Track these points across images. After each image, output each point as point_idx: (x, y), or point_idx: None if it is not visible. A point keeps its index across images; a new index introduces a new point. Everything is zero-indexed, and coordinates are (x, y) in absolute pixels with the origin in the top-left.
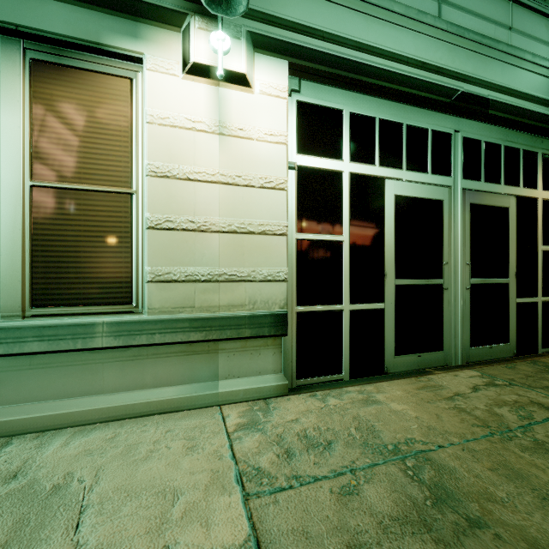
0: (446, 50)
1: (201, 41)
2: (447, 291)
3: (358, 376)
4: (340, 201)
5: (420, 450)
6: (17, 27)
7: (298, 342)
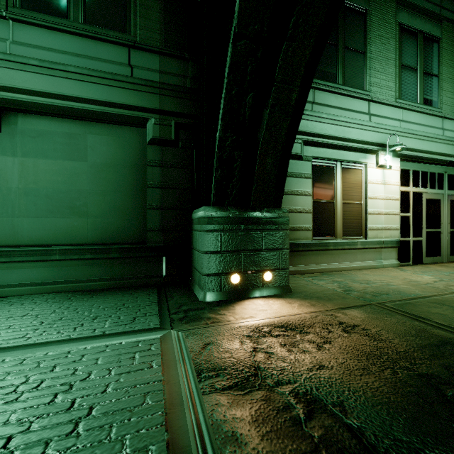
0: (445, 146)
1: (382, 158)
2: (442, 234)
3: (414, 263)
4: (409, 201)
5: None
6: (343, 161)
7: (398, 250)
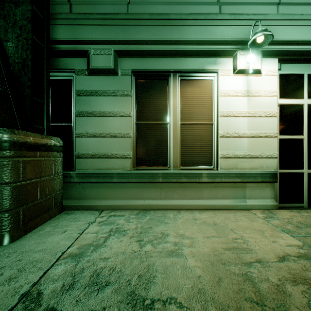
0: None
1: (242, 60)
2: None
3: None
4: (302, 118)
5: None
6: (179, 70)
7: (280, 186)
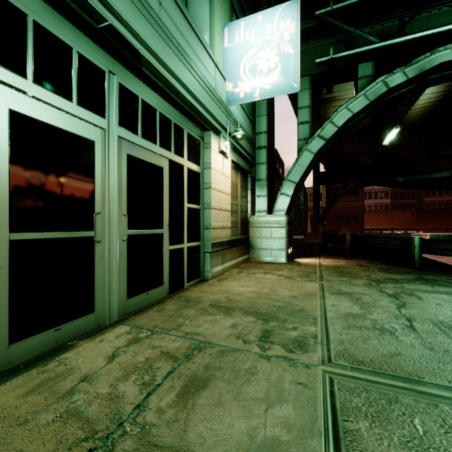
0: None
1: None
2: (100, 244)
3: None
4: None
5: None
6: None
7: None
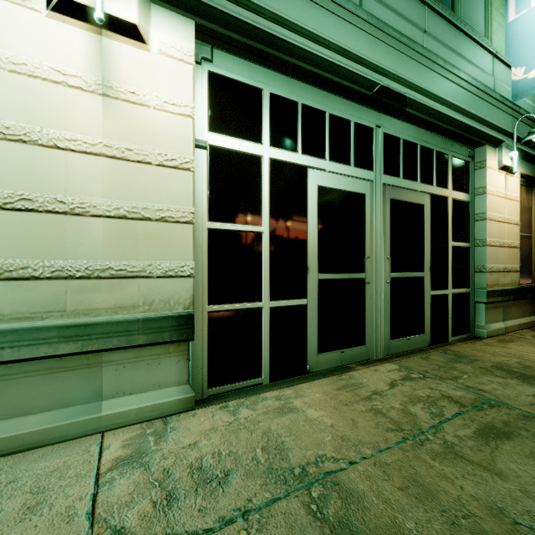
0: (367, 41)
1: None
2: (369, 285)
3: (280, 378)
4: (260, 188)
5: (330, 471)
6: None
7: (211, 346)
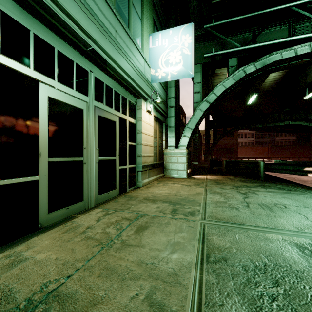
0: (84, 16)
1: None
2: (86, 164)
3: (11, 240)
4: None
5: (52, 290)
6: None
7: None
